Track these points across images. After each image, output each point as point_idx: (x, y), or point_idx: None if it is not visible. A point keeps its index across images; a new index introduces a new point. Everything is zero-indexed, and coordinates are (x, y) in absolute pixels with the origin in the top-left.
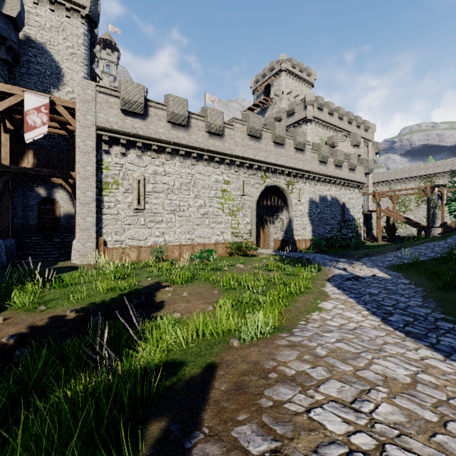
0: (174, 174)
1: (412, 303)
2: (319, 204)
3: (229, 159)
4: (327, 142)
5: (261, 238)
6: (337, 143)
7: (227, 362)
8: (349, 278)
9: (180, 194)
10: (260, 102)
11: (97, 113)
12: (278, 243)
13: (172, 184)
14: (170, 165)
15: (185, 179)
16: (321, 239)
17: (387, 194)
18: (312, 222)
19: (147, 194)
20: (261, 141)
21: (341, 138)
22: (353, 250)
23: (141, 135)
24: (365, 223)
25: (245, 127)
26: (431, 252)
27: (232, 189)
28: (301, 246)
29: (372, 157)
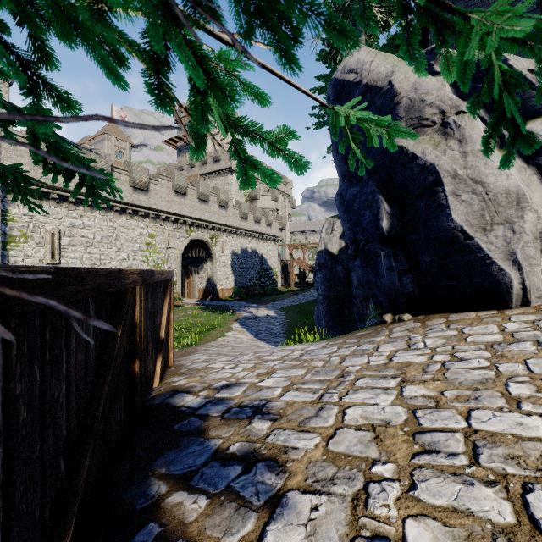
0: (95, 227)
1: (276, 328)
2: (241, 256)
3: (155, 213)
4: (251, 193)
5: (186, 288)
6: (259, 196)
7: (175, 354)
8: (250, 318)
9: (101, 248)
10: (184, 136)
11: (3, 161)
12: (203, 292)
13: (92, 237)
14: (90, 218)
15: (107, 233)
16: (243, 288)
17: (299, 246)
18: (234, 272)
19: (63, 247)
20: (187, 197)
21: (263, 192)
22: (266, 297)
23: (57, 186)
24: (283, 271)
25: (171, 183)
26: (311, 297)
27: (157, 243)
28: (224, 294)
29: (288, 211)
